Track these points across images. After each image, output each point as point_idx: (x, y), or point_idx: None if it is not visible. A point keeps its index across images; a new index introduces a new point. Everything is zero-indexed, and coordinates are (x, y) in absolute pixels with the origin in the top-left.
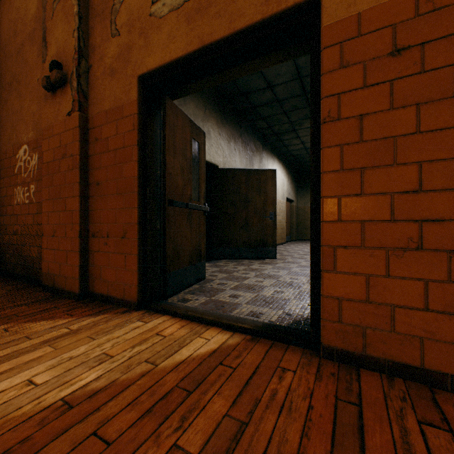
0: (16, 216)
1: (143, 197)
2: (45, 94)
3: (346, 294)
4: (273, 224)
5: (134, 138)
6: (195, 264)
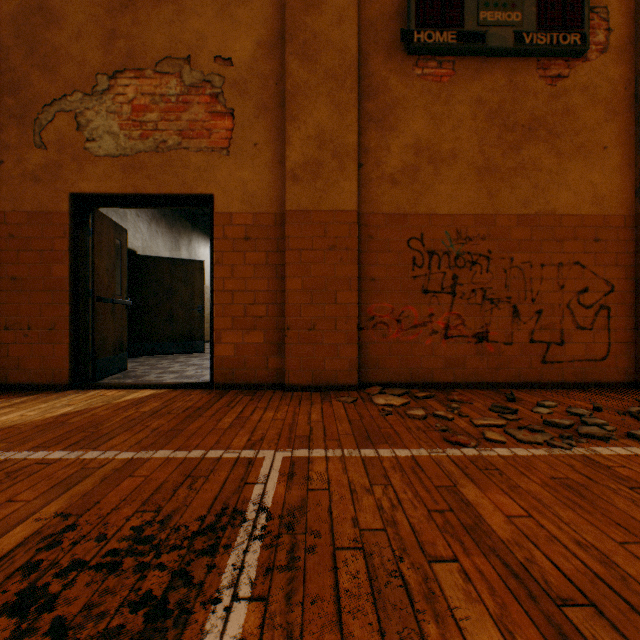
0: None
1: (75, 295)
2: None
3: (226, 354)
4: (202, 317)
5: (66, 245)
6: (119, 354)
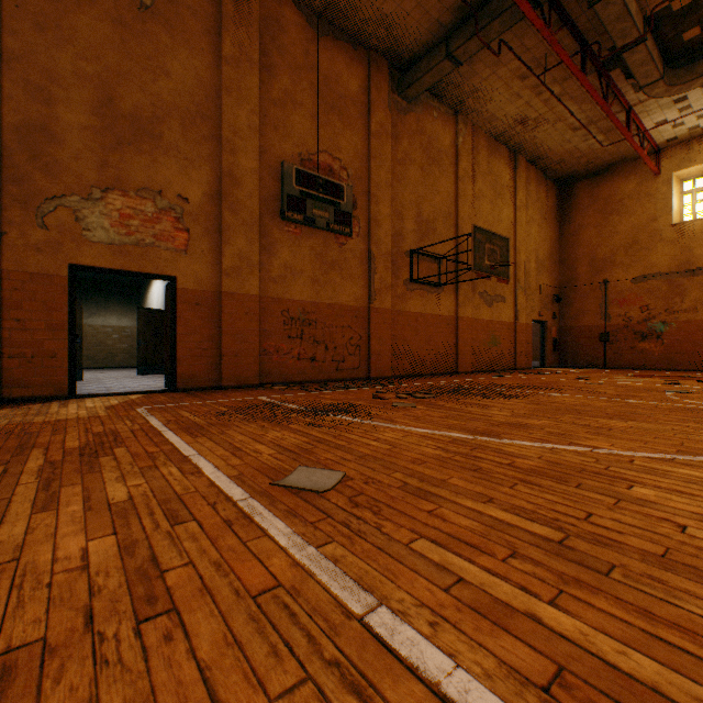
0: None
1: (71, 333)
2: None
3: (185, 371)
4: (80, 348)
5: (66, 299)
6: None
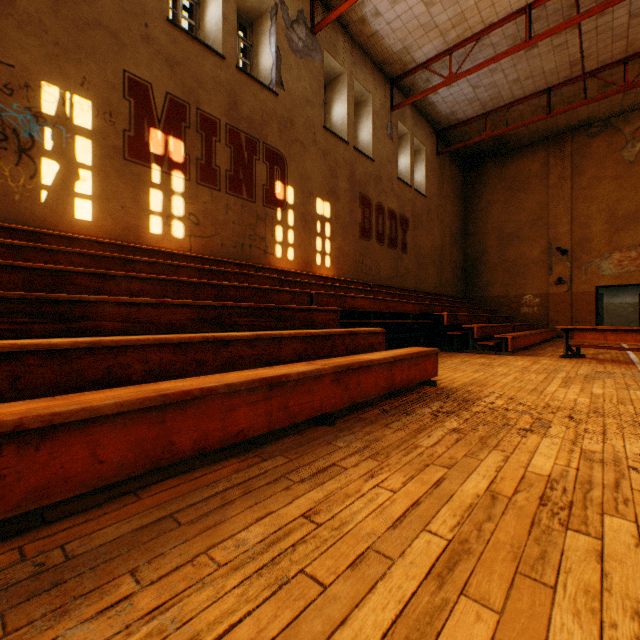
0: (522, 317)
1: (595, 313)
2: (550, 284)
3: None
4: (600, 319)
5: (593, 300)
6: None
